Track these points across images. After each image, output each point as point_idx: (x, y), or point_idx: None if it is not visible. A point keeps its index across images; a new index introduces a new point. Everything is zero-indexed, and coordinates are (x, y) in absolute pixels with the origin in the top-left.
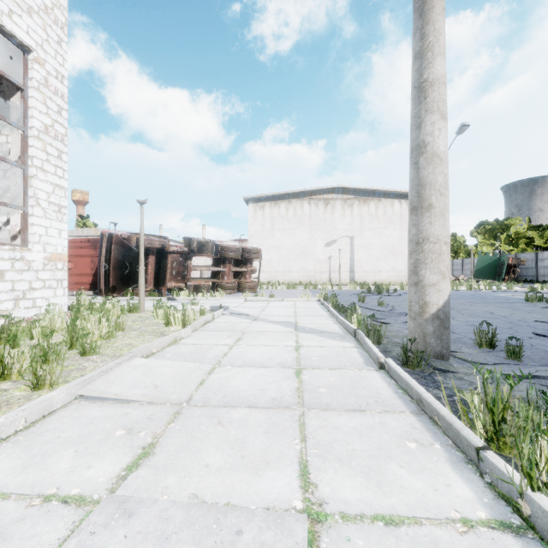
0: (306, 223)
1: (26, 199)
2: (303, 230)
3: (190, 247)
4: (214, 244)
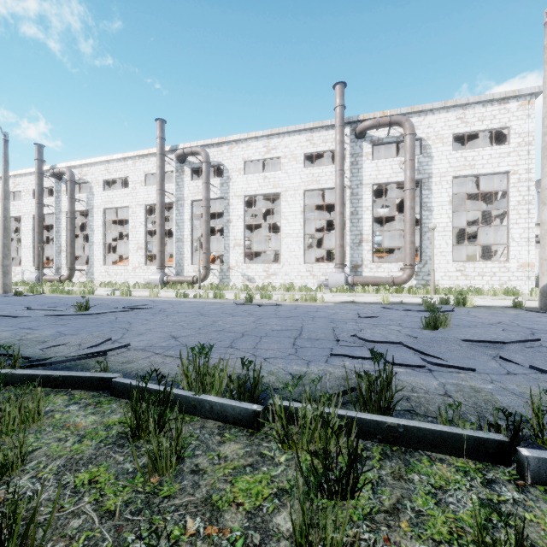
0: None
1: (508, 239)
2: None
3: None
4: None
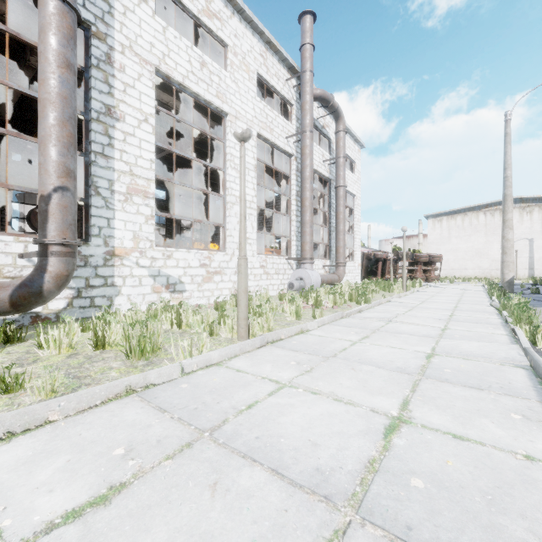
0: (481, 230)
1: (354, 246)
2: (478, 236)
3: (398, 256)
4: (411, 254)
